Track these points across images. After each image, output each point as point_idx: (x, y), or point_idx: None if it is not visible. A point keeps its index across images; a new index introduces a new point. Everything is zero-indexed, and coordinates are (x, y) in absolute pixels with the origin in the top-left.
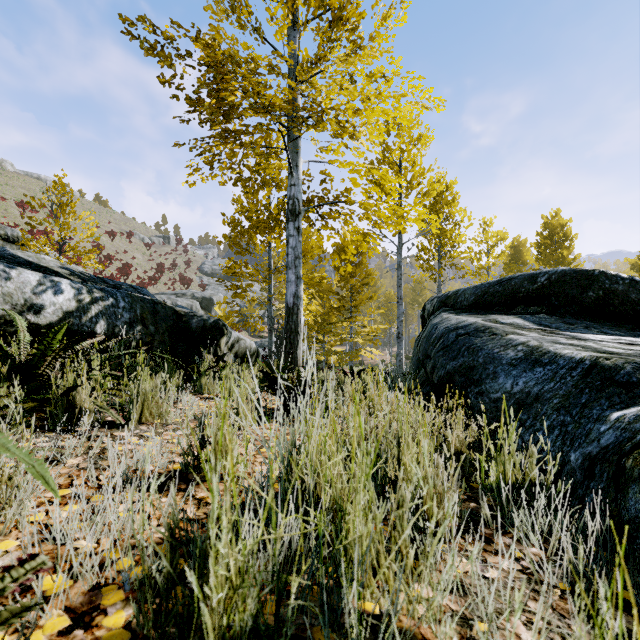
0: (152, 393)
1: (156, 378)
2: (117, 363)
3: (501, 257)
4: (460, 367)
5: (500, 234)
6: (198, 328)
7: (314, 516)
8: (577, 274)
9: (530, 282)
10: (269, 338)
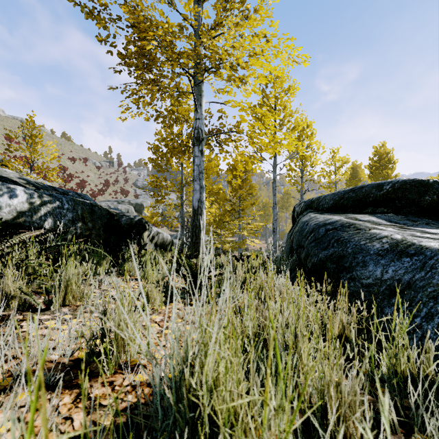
0: (75, 279)
1: (78, 266)
2: (57, 252)
3: (345, 175)
4: (331, 256)
5: (344, 159)
6: (126, 224)
7: (210, 437)
8: (415, 183)
9: (377, 189)
10: (181, 232)
